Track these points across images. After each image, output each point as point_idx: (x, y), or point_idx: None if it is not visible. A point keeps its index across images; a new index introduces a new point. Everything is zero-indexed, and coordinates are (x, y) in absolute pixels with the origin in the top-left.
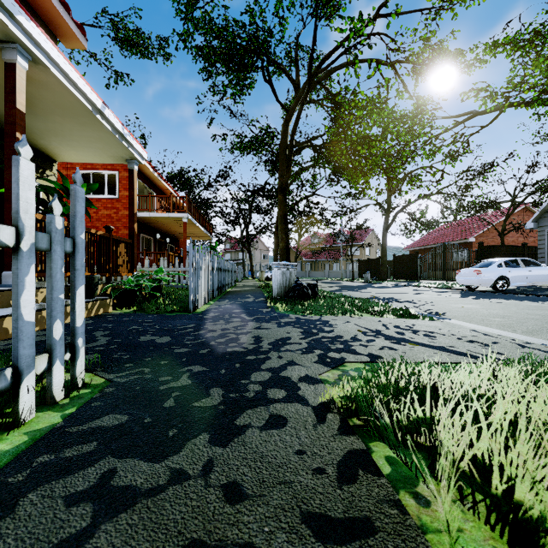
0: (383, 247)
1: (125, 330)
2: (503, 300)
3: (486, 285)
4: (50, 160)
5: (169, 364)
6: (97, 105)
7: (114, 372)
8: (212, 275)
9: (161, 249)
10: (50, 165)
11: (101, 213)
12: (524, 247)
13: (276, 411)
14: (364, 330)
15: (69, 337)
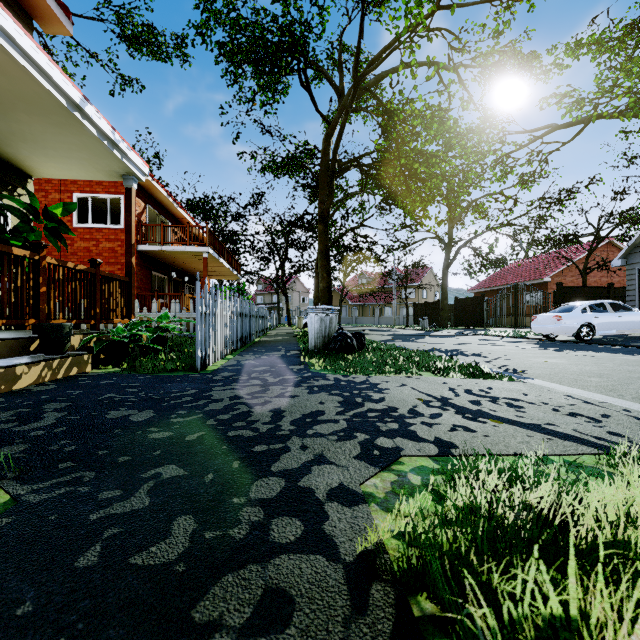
0: (443, 289)
1: (94, 399)
2: (591, 352)
3: (568, 334)
4: (24, 175)
5: (129, 462)
6: (73, 99)
7: (33, 480)
8: (233, 322)
9: (178, 290)
10: (22, 182)
11: (102, 246)
12: (610, 289)
13: (277, 578)
14: (425, 397)
15: (3, 414)
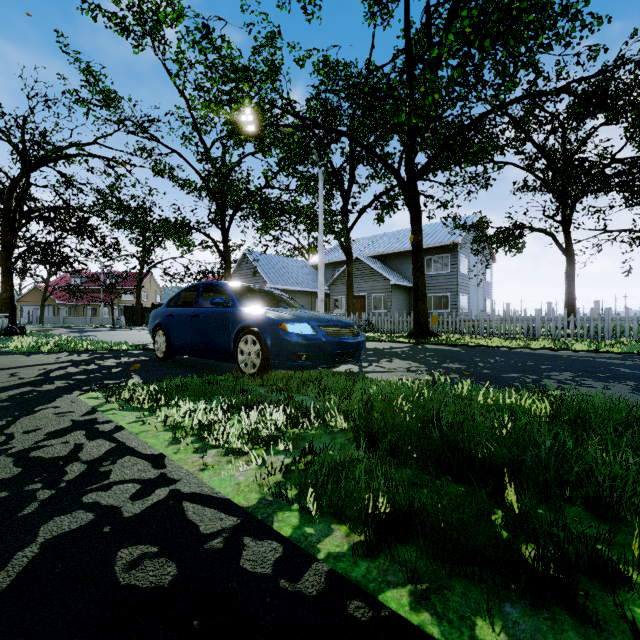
0: (137, 297)
1: None
2: None
3: None
4: None
5: None
6: None
7: None
8: None
9: None
10: None
11: None
12: None
13: None
14: None
15: None
